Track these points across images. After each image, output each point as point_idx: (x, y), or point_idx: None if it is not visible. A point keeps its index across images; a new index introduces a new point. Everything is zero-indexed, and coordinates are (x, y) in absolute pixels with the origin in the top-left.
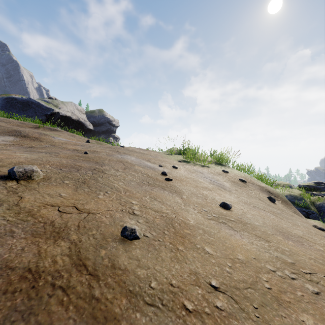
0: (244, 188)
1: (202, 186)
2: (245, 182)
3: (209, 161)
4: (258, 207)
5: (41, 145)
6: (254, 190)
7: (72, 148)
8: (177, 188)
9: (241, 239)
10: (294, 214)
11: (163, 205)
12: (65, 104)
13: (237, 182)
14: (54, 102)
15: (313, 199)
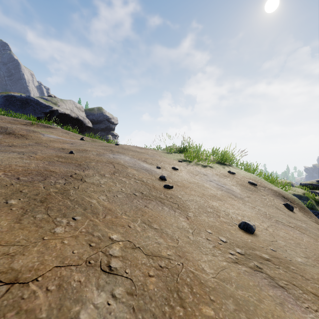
0: (256, 193)
1: (210, 193)
2: (255, 185)
3: (212, 160)
4: (281, 222)
5: (24, 143)
6: (267, 195)
7: (59, 146)
8: (180, 200)
9: (303, 315)
10: (317, 225)
11: (161, 237)
12: (64, 102)
13: (247, 185)
14: (53, 100)
15: (318, 199)
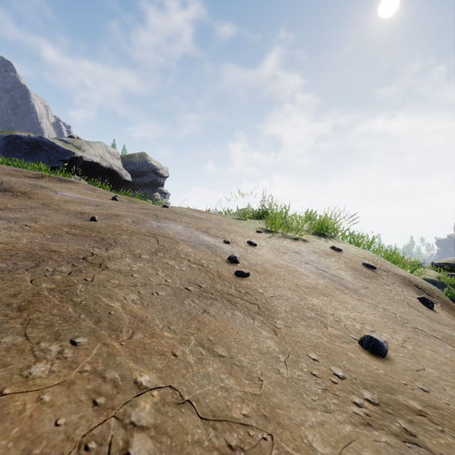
0: (376, 282)
1: (307, 283)
2: (373, 268)
3: (306, 229)
4: (422, 331)
5: (25, 205)
6: (391, 283)
7: (77, 210)
8: (261, 297)
9: None
10: None
11: (231, 375)
12: (91, 145)
13: (361, 268)
14: (75, 143)
15: None
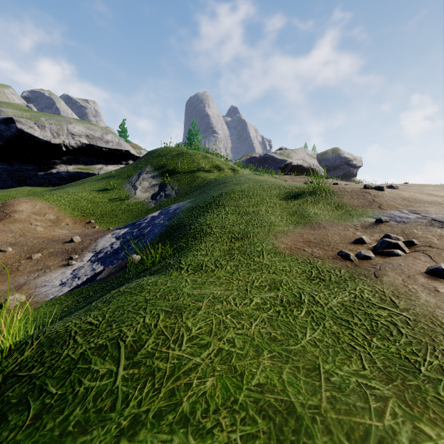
0: None
1: None
2: None
3: None
4: None
5: None
6: None
7: None
8: None
9: None
10: None
11: None
12: (295, 152)
13: None
14: (285, 153)
15: None
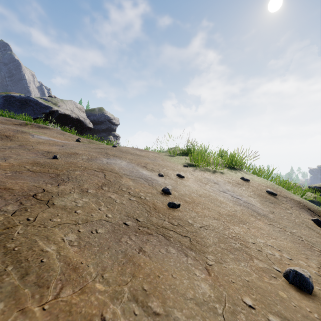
0: (278, 206)
1: (227, 211)
2: (275, 195)
3: (220, 164)
4: None
5: (5, 145)
6: (290, 207)
7: (45, 149)
8: (191, 228)
9: None
10: None
11: None
12: (64, 102)
13: (266, 195)
14: (53, 100)
15: None
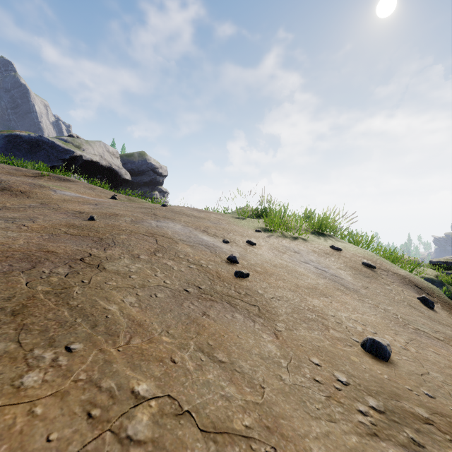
0: (376, 281)
1: (307, 283)
2: (372, 267)
3: (305, 229)
4: (424, 333)
5: (23, 204)
6: (391, 283)
7: (75, 209)
8: (261, 298)
9: None
10: None
11: (232, 383)
12: (91, 144)
13: (361, 268)
14: (75, 142)
15: None
